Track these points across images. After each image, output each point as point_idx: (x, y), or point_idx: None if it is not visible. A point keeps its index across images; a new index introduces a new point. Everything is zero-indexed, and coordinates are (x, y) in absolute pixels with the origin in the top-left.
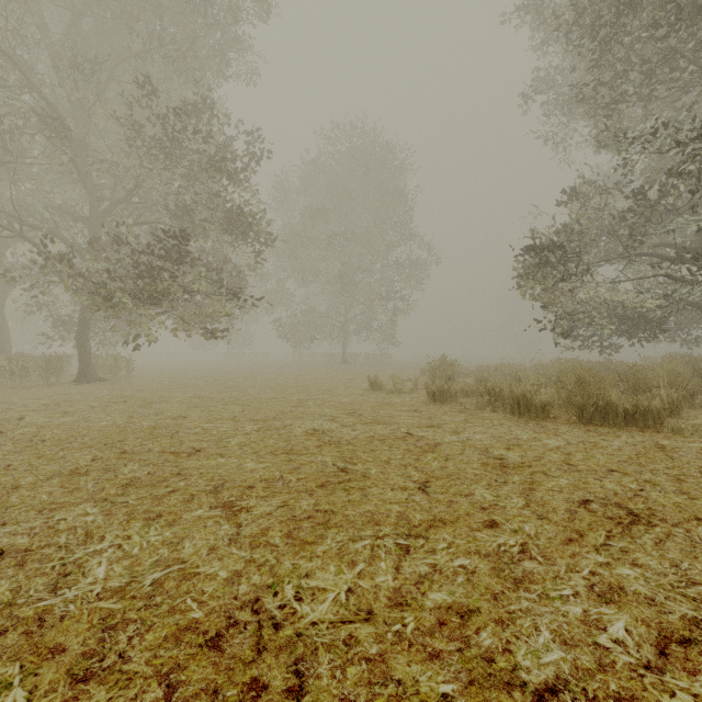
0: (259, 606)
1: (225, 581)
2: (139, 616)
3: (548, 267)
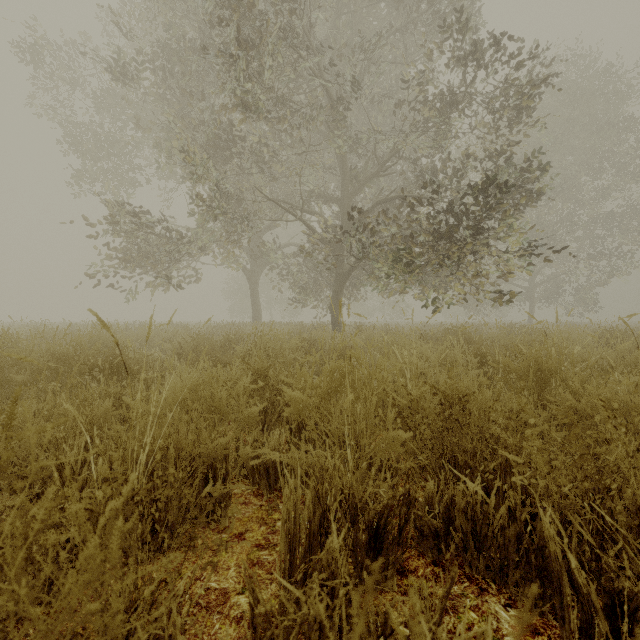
0: None
1: None
2: None
3: None
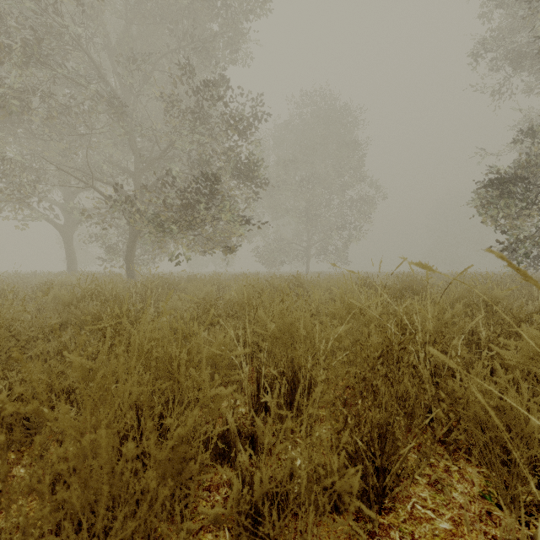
0: (498, 520)
1: (431, 487)
2: (388, 522)
3: (512, 197)
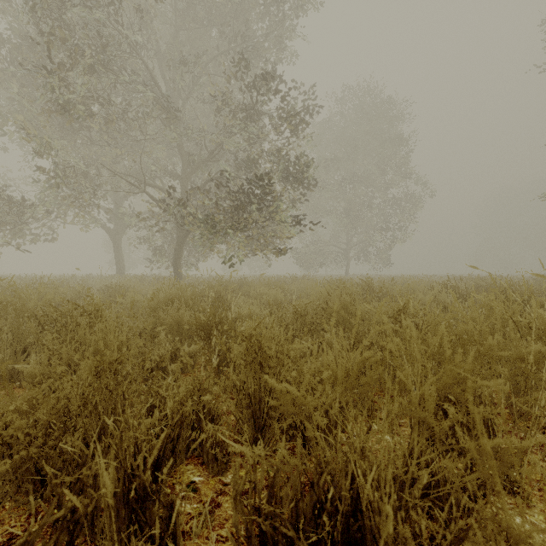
0: None
1: None
2: None
3: None
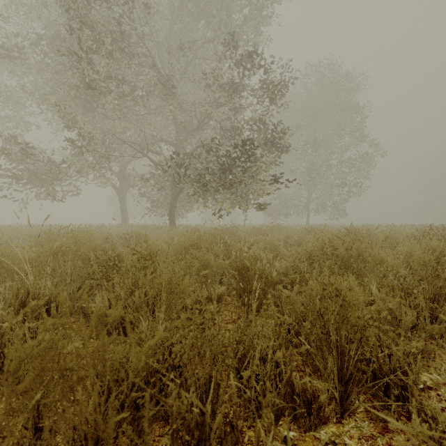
0: None
1: None
2: None
3: None
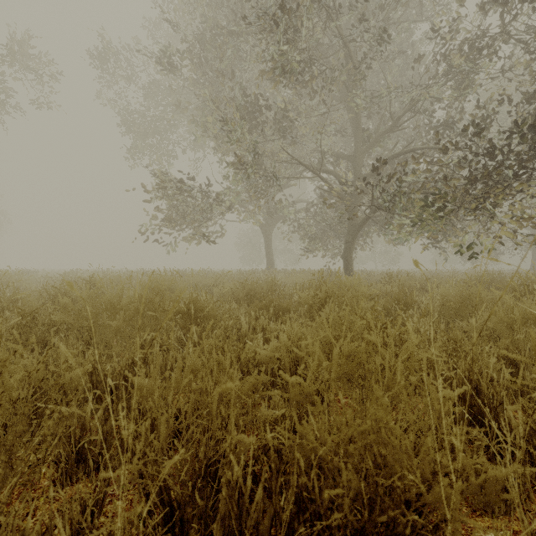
0: None
1: None
2: None
3: None
